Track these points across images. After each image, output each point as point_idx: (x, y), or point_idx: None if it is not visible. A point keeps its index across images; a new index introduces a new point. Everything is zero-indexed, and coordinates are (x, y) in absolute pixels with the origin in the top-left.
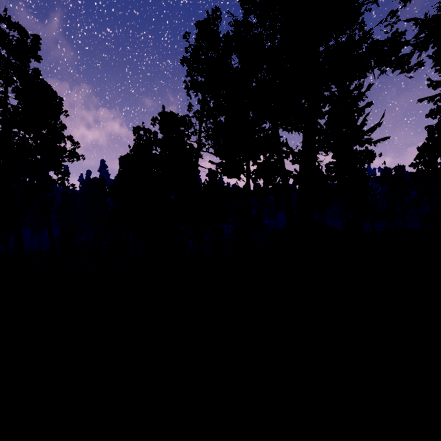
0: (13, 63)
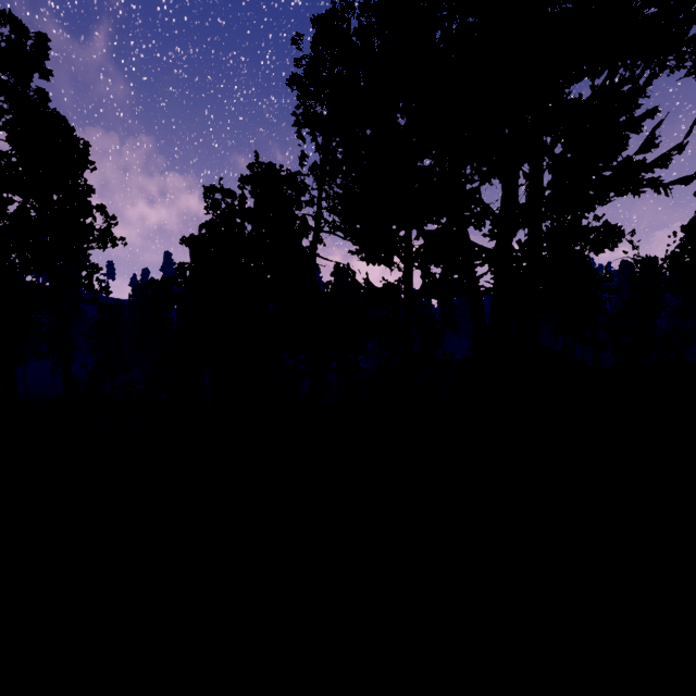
0: None
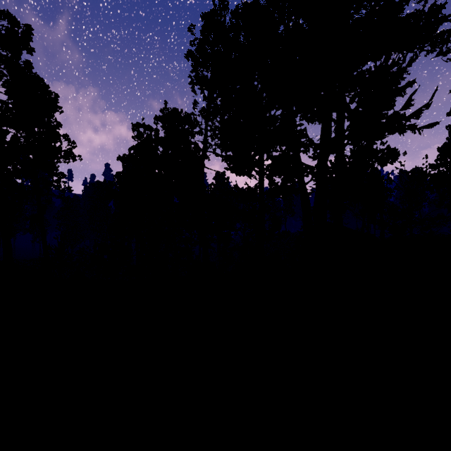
0: (1, 54)
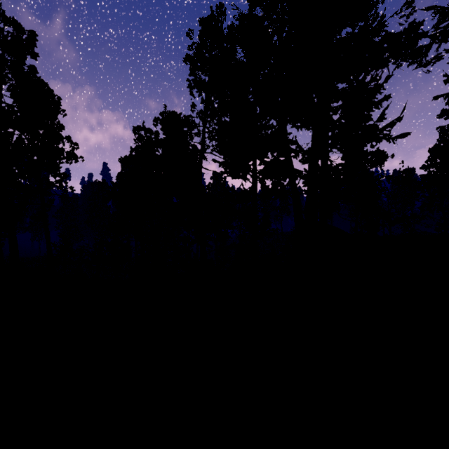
0: (7, 60)
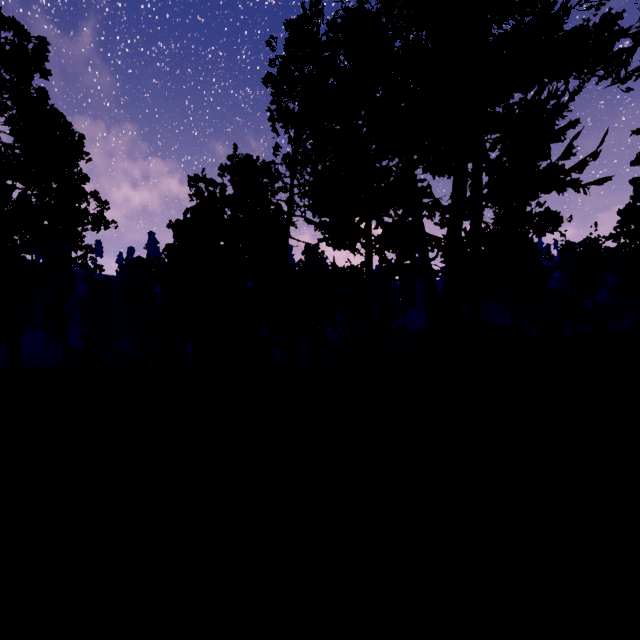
0: (5, 79)
